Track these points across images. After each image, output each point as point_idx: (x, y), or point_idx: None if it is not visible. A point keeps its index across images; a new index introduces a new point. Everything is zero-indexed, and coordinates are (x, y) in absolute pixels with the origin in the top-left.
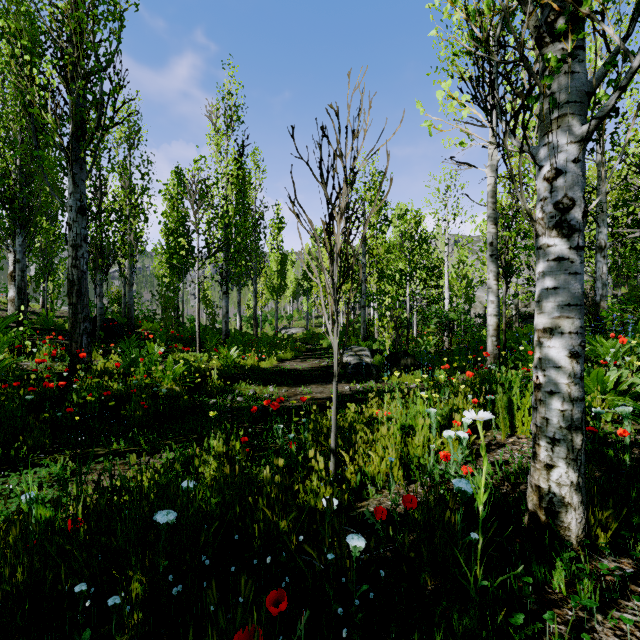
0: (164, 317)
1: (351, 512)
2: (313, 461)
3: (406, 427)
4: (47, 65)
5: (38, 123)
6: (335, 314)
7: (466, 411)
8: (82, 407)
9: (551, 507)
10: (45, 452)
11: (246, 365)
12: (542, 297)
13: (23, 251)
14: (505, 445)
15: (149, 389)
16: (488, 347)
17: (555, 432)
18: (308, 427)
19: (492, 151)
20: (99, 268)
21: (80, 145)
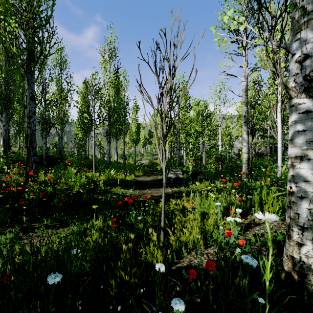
0: (78, 154)
1: (173, 266)
2: (151, 234)
3: (203, 213)
4: (12, 21)
5: (9, 53)
6: (164, 150)
7: (256, 213)
8: (30, 201)
9: (302, 270)
10: (7, 226)
11: (119, 178)
12: (294, 137)
13: (6, 121)
14: (259, 224)
15: (67, 191)
16: (243, 169)
17: (304, 223)
18: (149, 213)
19: (245, 68)
20: (44, 129)
21: (31, 64)
